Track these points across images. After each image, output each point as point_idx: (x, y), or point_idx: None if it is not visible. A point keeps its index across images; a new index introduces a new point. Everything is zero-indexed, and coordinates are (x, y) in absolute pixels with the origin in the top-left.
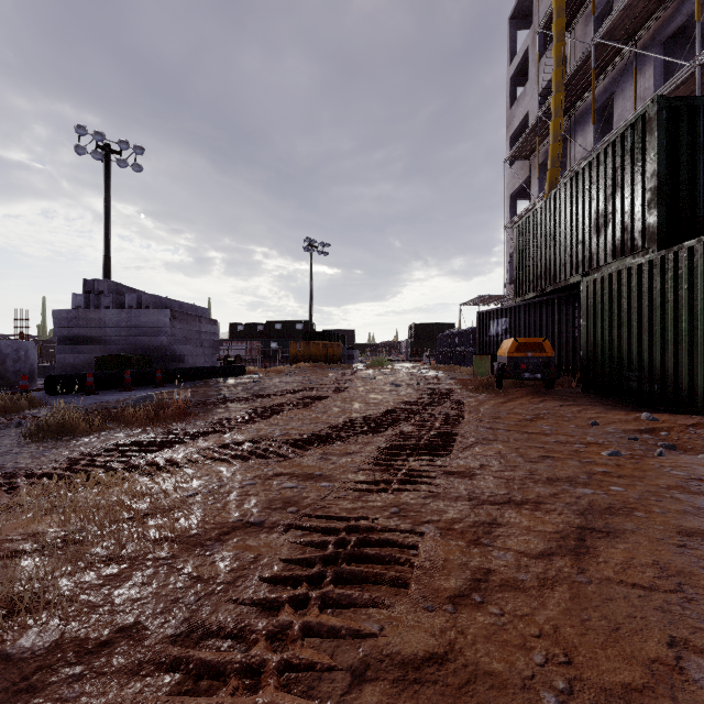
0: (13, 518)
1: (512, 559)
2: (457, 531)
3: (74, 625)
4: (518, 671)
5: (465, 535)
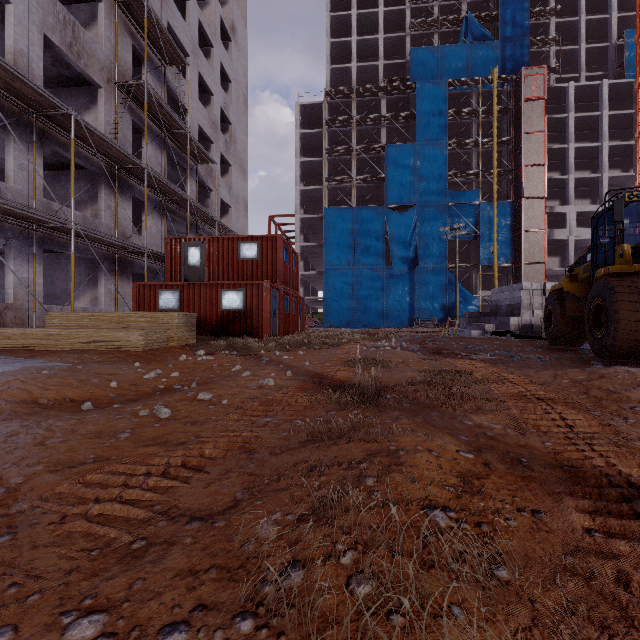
0: (501, 533)
1: (19, 477)
2: (2, 502)
3: (303, 449)
4: (122, 442)
5: (3, 498)
